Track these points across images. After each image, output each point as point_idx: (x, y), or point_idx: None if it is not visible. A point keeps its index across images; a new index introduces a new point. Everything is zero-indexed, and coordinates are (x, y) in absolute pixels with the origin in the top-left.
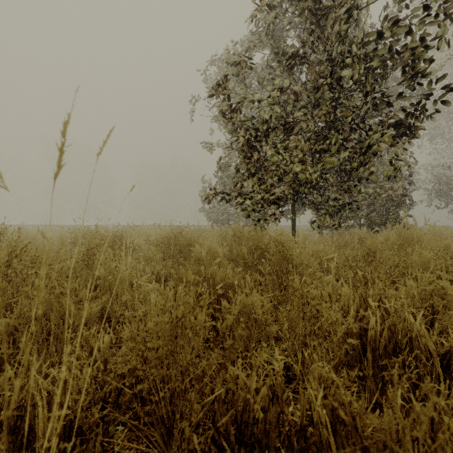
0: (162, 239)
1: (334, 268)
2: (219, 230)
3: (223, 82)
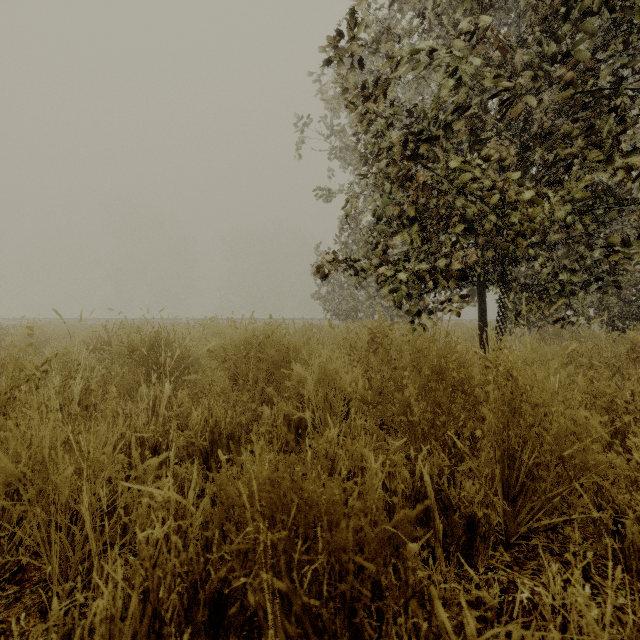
0: (235, 348)
1: None
2: (343, 329)
3: (352, 30)
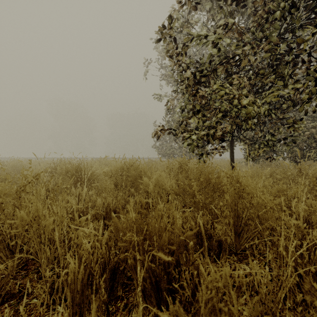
0: (116, 171)
1: (306, 212)
2: (167, 162)
3: (170, 24)
